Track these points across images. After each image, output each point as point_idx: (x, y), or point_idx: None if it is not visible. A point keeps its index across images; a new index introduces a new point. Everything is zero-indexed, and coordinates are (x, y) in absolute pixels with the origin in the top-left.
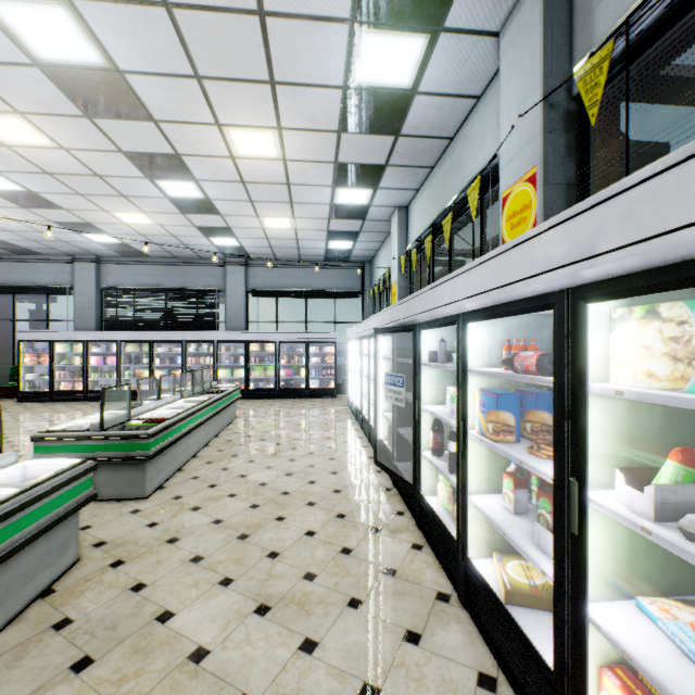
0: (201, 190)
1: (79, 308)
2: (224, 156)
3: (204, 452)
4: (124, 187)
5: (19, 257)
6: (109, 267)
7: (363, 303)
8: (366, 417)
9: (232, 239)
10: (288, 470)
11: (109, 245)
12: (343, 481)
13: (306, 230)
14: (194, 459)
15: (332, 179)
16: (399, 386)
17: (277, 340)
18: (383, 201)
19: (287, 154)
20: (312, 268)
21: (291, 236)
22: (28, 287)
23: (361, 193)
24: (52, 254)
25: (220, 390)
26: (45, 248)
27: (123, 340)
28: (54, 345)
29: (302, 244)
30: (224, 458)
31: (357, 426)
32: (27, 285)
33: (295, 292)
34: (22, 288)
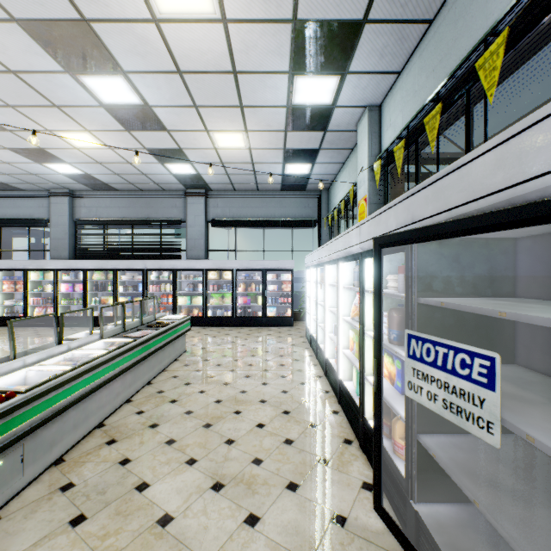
0: (135, 91)
1: (54, 239)
2: (144, 20)
3: (118, 415)
4: (49, 90)
5: (4, 193)
6: (81, 201)
7: (319, 231)
8: (331, 362)
9: (187, 165)
10: (218, 473)
11: (75, 178)
12: (309, 521)
13: (261, 150)
14: (95, 433)
15: (289, 59)
16: (467, 377)
17: (234, 268)
18: (351, 97)
19: (226, 7)
20: (269, 198)
21: (246, 158)
22: (11, 220)
23: (324, 85)
24: (32, 190)
25: (163, 323)
26: (20, 182)
27: (89, 268)
28: (28, 273)
29: (258, 170)
30: (136, 432)
31: (319, 369)
32: (10, 218)
33: (253, 221)
34: (6, 221)
